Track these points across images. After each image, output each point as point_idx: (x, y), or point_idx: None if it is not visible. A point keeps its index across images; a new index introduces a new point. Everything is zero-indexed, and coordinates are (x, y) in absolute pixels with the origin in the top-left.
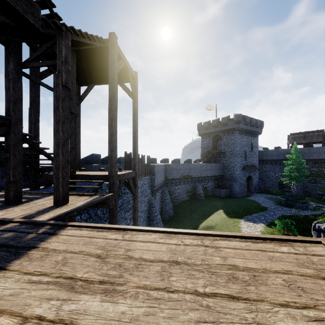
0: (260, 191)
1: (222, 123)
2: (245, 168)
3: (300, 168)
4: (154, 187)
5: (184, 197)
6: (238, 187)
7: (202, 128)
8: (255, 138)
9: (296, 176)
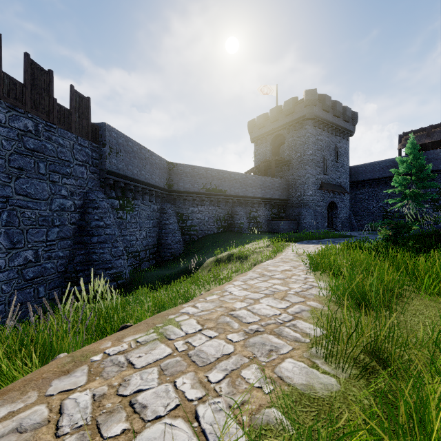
0: (352, 230)
1: (285, 111)
2: (323, 186)
3: (422, 177)
4: (105, 170)
5: (211, 228)
6: (311, 216)
7: (256, 127)
8: (342, 140)
9: (414, 194)
